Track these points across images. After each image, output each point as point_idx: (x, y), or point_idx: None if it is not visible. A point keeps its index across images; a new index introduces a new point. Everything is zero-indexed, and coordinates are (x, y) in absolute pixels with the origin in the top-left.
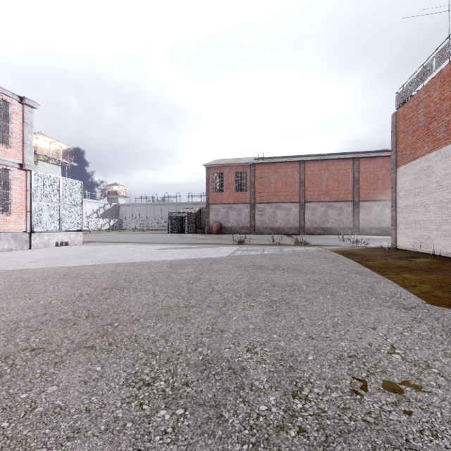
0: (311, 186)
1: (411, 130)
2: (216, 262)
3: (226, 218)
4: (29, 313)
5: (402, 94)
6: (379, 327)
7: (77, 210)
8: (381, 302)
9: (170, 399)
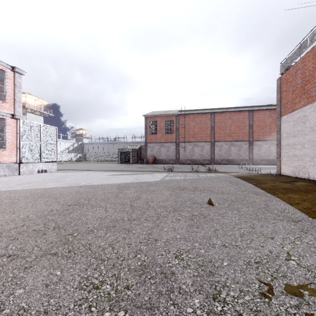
0: (218, 130)
1: (292, 90)
2: (152, 185)
3: (159, 152)
4: (11, 225)
5: (284, 64)
6: (276, 237)
7: (53, 147)
8: (275, 216)
9: (114, 302)
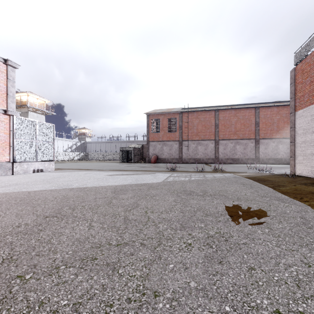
0: (223, 128)
1: (309, 81)
2: (153, 187)
3: (161, 151)
4: None
5: (300, 53)
6: None
7: (50, 145)
8: None
9: None
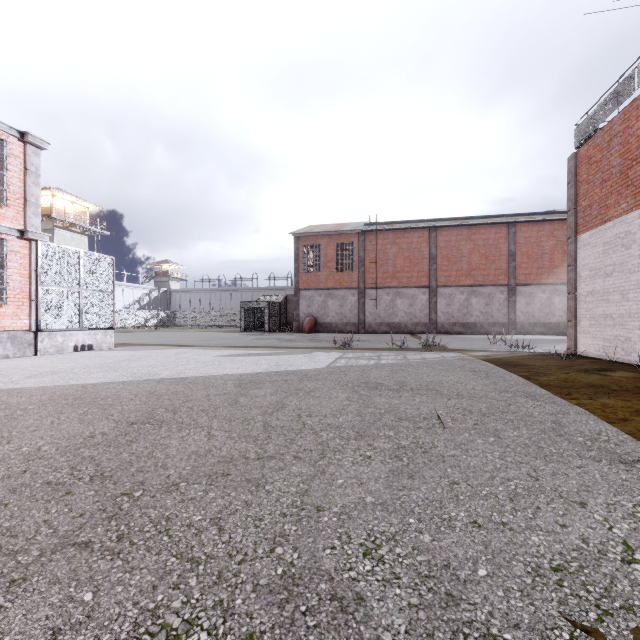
0: (446, 263)
1: (600, 179)
2: (309, 377)
3: (323, 309)
4: None
5: (584, 126)
6: (590, 501)
7: (107, 298)
8: (580, 450)
9: None
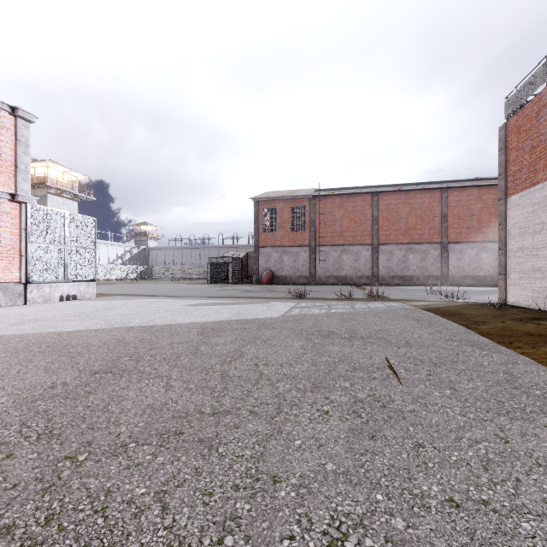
0: (386, 224)
1: (529, 146)
2: (266, 326)
3: (279, 264)
4: None
5: (514, 99)
6: None
7: (89, 254)
8: (542, 405)
9: None
